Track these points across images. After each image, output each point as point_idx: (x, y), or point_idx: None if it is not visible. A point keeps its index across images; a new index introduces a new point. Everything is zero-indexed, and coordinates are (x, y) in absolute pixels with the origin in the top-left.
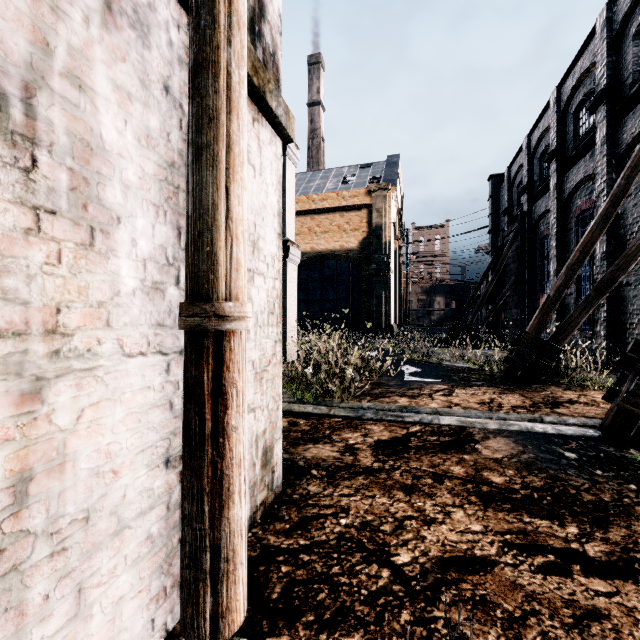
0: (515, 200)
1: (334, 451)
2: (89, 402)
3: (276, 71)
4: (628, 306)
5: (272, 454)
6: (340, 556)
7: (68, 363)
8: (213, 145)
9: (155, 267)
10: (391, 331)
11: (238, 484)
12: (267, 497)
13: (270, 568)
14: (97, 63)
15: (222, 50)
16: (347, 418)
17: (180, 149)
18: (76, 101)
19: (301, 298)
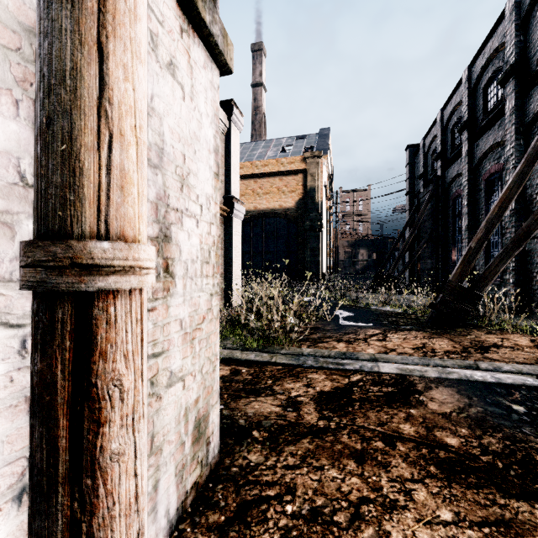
0: (429, 166)
1: (276, 405)
2: None
3: None
4: (535, 257)
5: (207, 423)
6: None
7: None
8: None
9: None
10: (323, 278)
11: None
12: (200, 475)
13: None
14: None
15: None
16: (288, 366)
17: None
18: None
19: (246, 250)
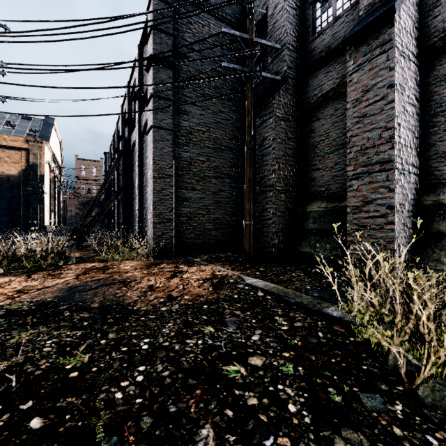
0: None
1: None
2: None
3: None
4: None
5: None
6: None
7: None
8: None
9: None
10: (45, 229)
11: None
12: None
13: None
14: None
15: None
16: None
17: None
18: None
19: None
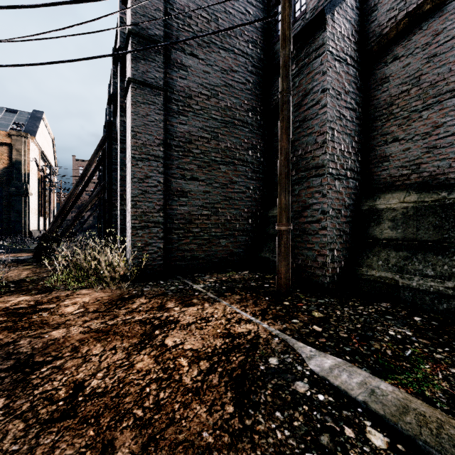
0: None
1: None
2: None
3: None
4: None
5: None
6: None
7: None
8: None
9: None
10: (30, 235)
11: None
12: None
13: None
14: None
15: None
16: None
17: None
18: None
19: None
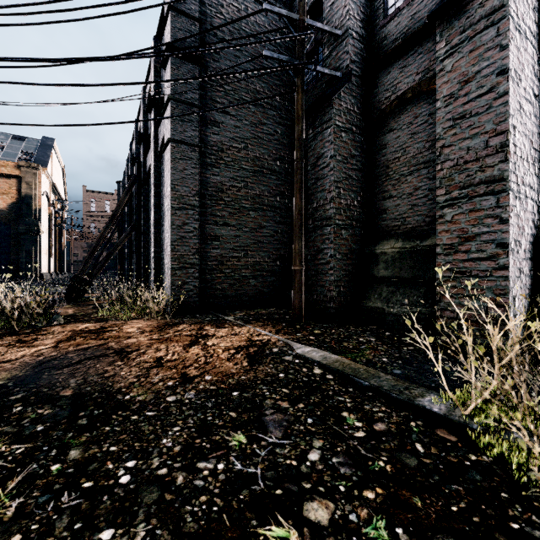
0: None
1: None
2: None
3: None
4: None
5: None
6: None
7: None
8: None
9: None
10: (41, 278)
11: None
12: None
13: None
14: None
15: None
16: None
17: None
18: None
19: None
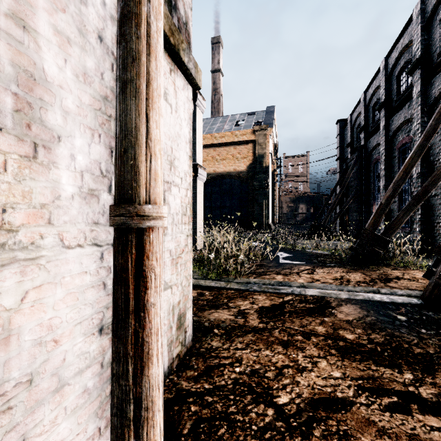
0: (355, 137)
1: (230, 315)
2: (32, 285)
3: (188, 36)
4: (436, 210)
5: (185, 319)
6: (235, 398)
7: (13, 254)
8: (136, 80)
9: (91, 177)
10: (269, 228)
11: (156, 348)
12: (181, 351)
13: (182, 408)
14: (40, 10)
15: (143, 5)
16: (239, 290)
17: (112, 87)
18: (20, 39)
19: (207, 205)
